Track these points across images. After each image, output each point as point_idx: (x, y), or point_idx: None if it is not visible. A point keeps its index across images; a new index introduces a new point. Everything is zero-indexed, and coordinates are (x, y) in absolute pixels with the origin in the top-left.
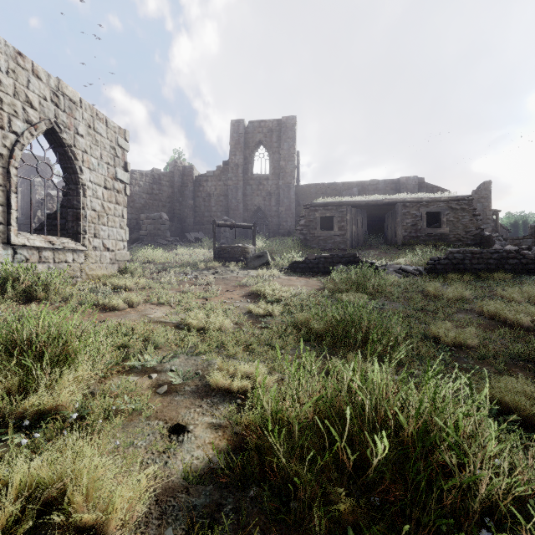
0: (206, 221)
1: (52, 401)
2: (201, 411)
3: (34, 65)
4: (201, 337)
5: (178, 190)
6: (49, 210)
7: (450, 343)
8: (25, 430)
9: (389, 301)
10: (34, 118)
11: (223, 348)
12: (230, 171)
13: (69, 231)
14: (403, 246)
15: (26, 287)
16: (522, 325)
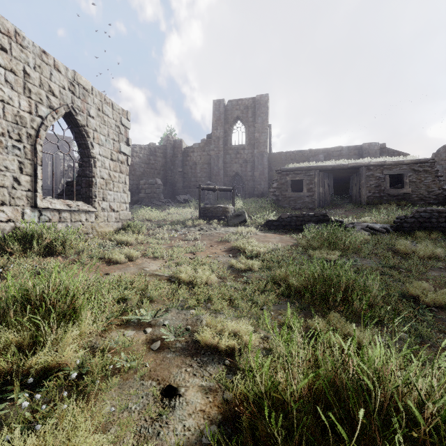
0: (193, 185)
1: (55, 359)
2: (192, 371)
3: (55, 61)
4: (190, 291)
5: (170, 160)
6: (70, 178)
7: (431, 304)
8: (31, 387)
9: (361, 257)
10: (55, 104)
11: (210, 302)
12: (212, 143)
13: (83, 196)
14: (367, 205)
15: (48, 243)
16: None
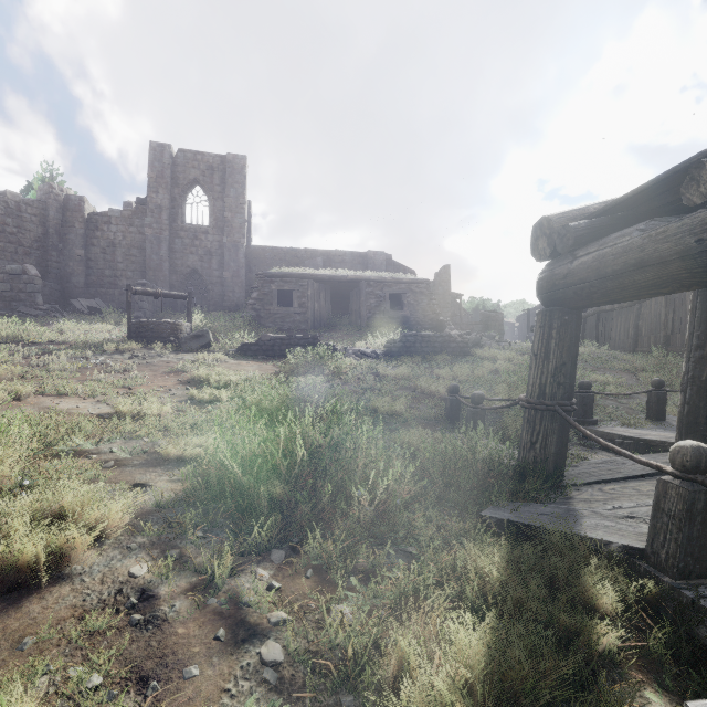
0: (108, 283)
1: None
2: (158, 474)
3: None
4: (140, 421)
5: (55, 230)
6: None
7: (385, 413)
8: None
9: (344, 382)
10: None
11: (167, 431)
12: (148, 214)
13: None
14: (367, 328)
15: None
16: (441, 396)
